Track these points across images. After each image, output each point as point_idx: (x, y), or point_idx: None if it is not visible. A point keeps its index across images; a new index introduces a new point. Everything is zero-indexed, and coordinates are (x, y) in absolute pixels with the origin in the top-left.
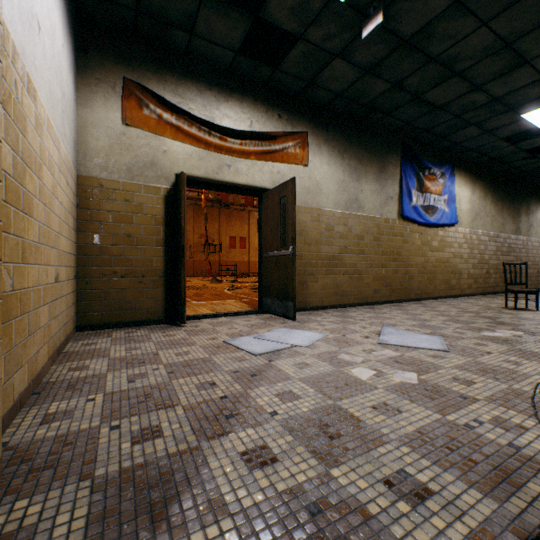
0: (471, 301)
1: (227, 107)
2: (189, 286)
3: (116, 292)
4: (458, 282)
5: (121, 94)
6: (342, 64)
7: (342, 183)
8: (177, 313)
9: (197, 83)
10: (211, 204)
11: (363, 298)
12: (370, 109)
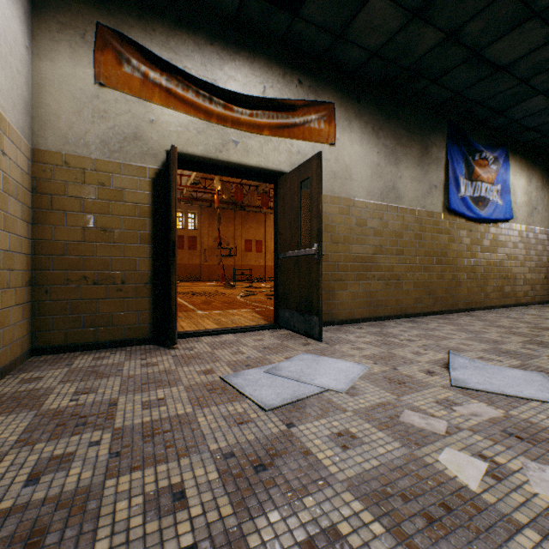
0: (533, 313)
1: (233, 68)
2: (200, 292)
3: (87, 303)
4: (513, 289)
5: (94, 44)
6: (382, 4)
7: (377, 167)
8: (168, 330)
9: (195, 36)
10: (226, 206)
11: (401, 309)
12: (413, 74)
